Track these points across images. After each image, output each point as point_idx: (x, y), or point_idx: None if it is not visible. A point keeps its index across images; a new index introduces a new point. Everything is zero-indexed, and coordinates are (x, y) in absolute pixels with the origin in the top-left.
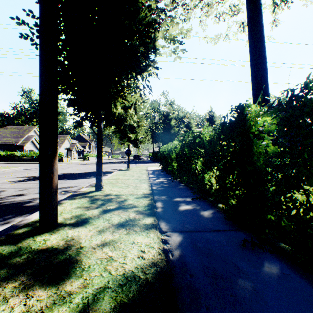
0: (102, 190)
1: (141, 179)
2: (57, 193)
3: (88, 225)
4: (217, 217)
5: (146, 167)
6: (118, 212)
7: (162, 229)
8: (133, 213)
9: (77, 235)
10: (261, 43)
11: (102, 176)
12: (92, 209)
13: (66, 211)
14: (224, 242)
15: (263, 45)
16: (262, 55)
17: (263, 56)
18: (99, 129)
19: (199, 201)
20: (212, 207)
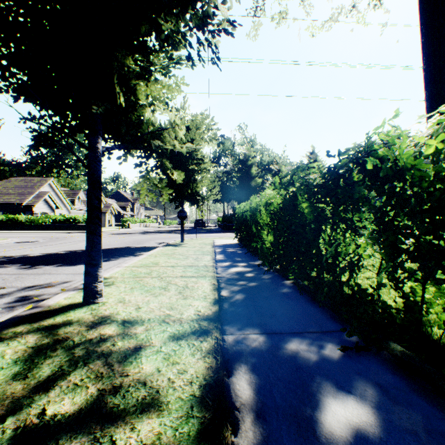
0: (99, 302)
1: (199, 266)
2: None
3: None
4: None
5: (213, 239)
6: None
7: None
8: None
9: None
10: None
11: (99, 267)
12: None
13: None
14: None
15: None
16: None
17: None
18: (91, 154)
19: (371, 360)
20: None
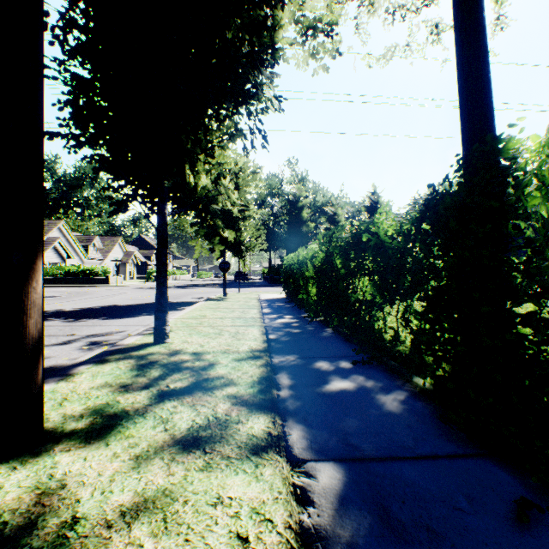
0: (167, 342)
1: (246, 318)
2: (39, 362)
3: (115, 438)
4: (421, 414)
5: (258, 293)
6: (192, 398)
7: (292, 452)
8: (226, 402)
9: (76, 472)
10: (481, 52)
11: (167, 313)
12: (136, 390)
13: (77, 394)
14: (462, 501)
15: (485, 57)
16: (483, 76)
17: (486, 78)
18: (160, 219)
19: (370, 368)
20: (400, 385)
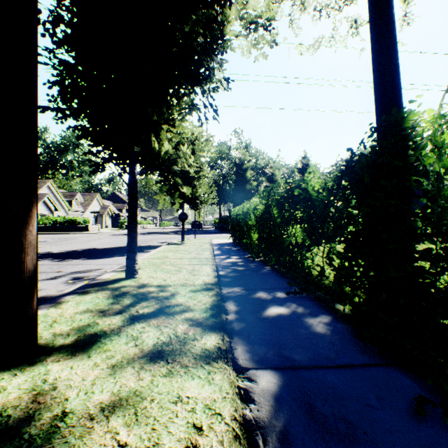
0: (136, 277)
1: (201, 258)
2: (34, 290)
3: (95, 352)
4: (341, 333)
5: (210, 238)
6: (157, 321)
7: (238, 362)
8: (184, 324)
9: (65, 378)
10: (391, 43)
11: (137, 254)
12: (112, 314)
13: (64, 317)
14: (372, 399)
15: (394, 46)
16: (393, 62)
17: (395, 63)
18: (131, 177)
19: (300, 297)
20: (324, 310)
